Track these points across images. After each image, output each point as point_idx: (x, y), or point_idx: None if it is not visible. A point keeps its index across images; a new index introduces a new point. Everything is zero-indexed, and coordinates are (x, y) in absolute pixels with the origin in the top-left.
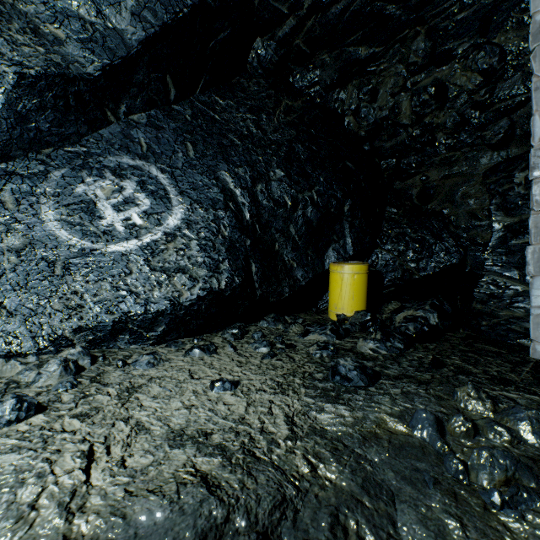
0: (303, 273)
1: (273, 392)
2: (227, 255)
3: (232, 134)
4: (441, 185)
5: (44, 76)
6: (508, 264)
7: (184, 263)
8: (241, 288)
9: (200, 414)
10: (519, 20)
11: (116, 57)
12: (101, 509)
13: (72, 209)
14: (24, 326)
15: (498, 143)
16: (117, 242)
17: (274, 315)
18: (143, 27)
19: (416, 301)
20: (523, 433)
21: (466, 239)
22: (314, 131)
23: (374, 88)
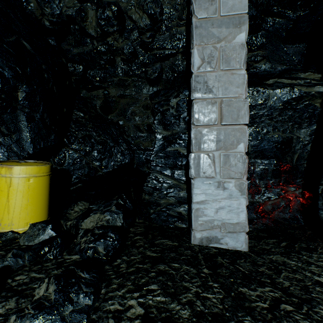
0: None
1: None
2: None
3: None
4: (118, 102)
5: None
6: (165, 165)
7: None
8: None
9: None
10: None
11: None
12: None
13: None
14: None
15: (154, 79)
16: None
17: None
18: None
19: (103, 202)
20: None
21: (134, 144)
22: None
23: None
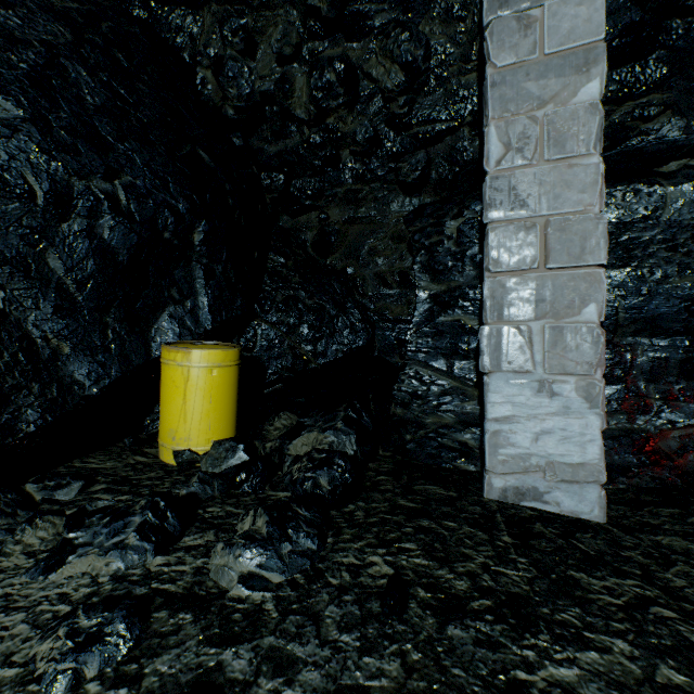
0: (93, 368)
1: None
2: None
3: None
4: (345, 231)
5: None
6: (435, 350)
7: None
8: None
9: None
10: (449, 7)
11: None
12: None
13: None
14: None
15: (414, 183)
16: None
17: None
18: None
19: (321, 413)
20: None
21: (374, 312)
22: (125, 59)
23: (250, 35)
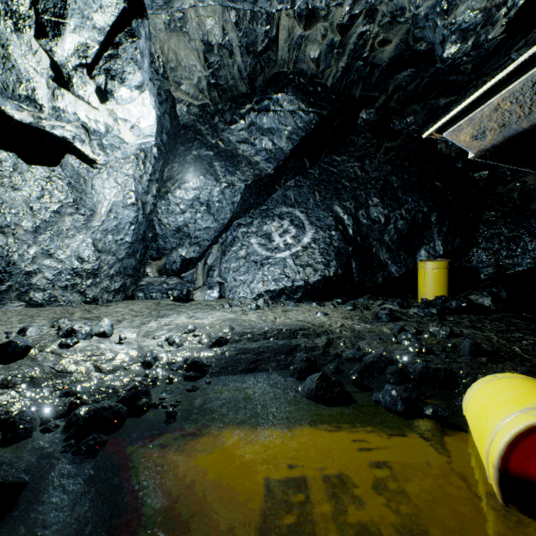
0: (396, 268)
1: (341, 318)
2: (335, 257)
3: (344, 180)
4: None
5: (253, 182)
6: None
7: (311, 262)
8: (343, 276)
9: (309, 319)
10: None
11: (280, 161)
12: (279, 323)
13: (262, 238)
14: (248, 288)
15: None
16: (280, 252)
17: (369, 295)
18: (292, 143)
19: (482, 289)
20: (437, 335)
21: None
22: (407, 163)
23: None
